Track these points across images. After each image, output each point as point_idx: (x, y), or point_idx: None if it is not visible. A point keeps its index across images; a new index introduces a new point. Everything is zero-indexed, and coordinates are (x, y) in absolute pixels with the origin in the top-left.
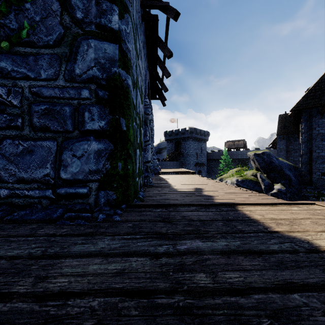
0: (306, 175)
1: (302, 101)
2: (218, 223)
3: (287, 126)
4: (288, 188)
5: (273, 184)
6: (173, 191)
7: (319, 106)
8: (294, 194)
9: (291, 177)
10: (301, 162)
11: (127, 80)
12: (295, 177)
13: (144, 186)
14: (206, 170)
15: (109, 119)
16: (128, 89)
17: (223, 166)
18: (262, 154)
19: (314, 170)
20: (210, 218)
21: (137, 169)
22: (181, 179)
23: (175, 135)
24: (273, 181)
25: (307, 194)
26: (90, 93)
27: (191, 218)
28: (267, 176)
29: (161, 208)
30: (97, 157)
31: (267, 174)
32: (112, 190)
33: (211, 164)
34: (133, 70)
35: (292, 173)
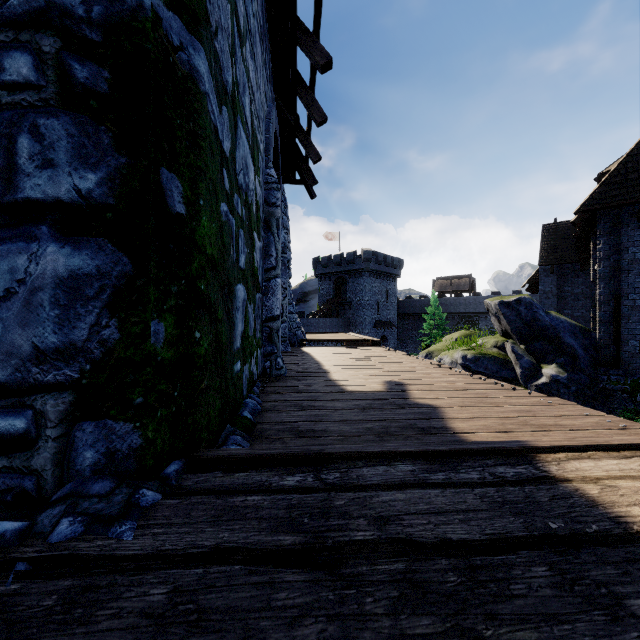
0: (609, 346)
1: (599, 193)
2: (528, 567)
3: (560, 247)
4: (572, 374)
5: (539, 364)
6: (334, 393)
7: (635, 204)
8: (585, 386)
9: (577, 352)
10: (593, 320)
11: (189, 53)
12: (584, 351)
13: (264, 377)
14: (396, 336)
15: (117, 168)
16: (195, 84)
17: (430, 328)
18: (517, 302)
19: (625, 337)
20: (483, 529)
21: (239, 338)
22: (349, 356)
23: (335, 265)
24: (540, 358)
25: (612, 387)
26: (36, 65)
27: (411, 531)
28: (526, 348)
29: (301, 473)
30: (67, 300)
31: (526, 344)
32: (127, 416)
33: (406, 324)
34: (220, 49)
35: (578, 342)
